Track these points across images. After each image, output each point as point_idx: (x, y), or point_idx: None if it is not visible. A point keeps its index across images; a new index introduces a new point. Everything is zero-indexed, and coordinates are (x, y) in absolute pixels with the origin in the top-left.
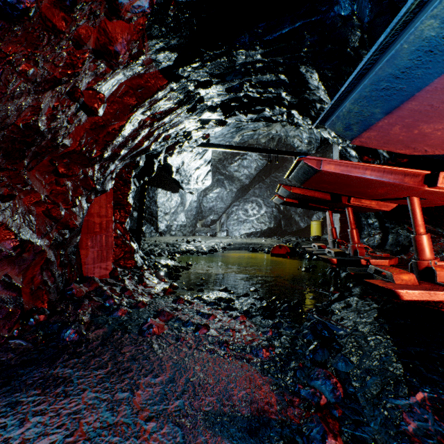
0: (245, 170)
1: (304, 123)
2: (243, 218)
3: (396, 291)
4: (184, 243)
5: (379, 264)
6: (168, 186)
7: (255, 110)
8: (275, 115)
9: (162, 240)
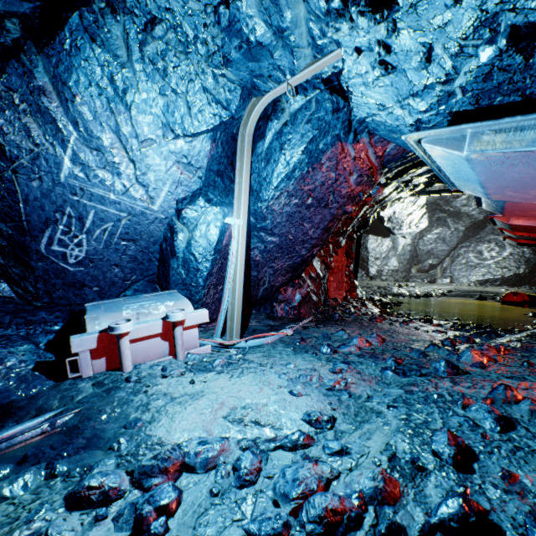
0: None
1: None
2: (474, 262)
3: None
4: (396, 287)
5: None
6: (379, 232)
7: None
8: None
9: (373, 283)
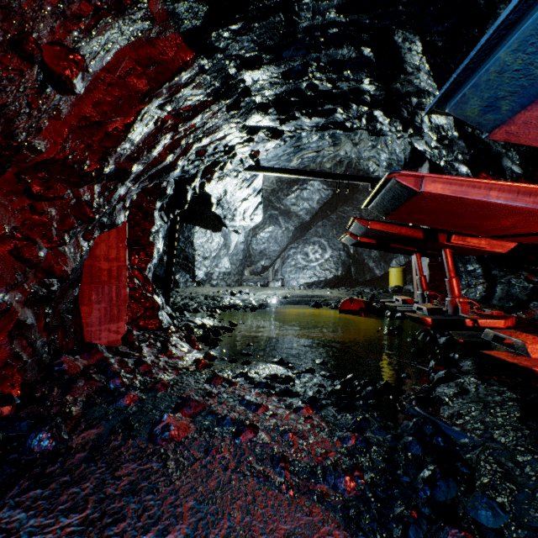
0: (305, 203)
1: (391, 129)
2: (302, 263)
3: (537, 370)
4: (228, 295)
5: (490, 326)
6: (208, 224)
7: (323, 111)
8: (350, 119)
9: (200, 291)
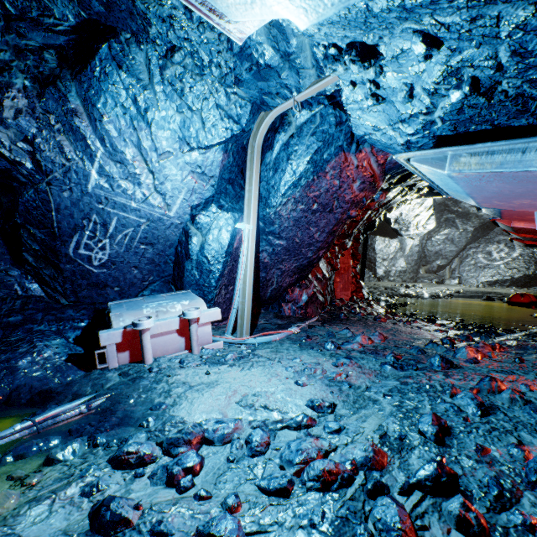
0: None
1: None
2: (483, 262)
3: None
4: (403, 287)
5: None
6: (386, 233)
7: None
8: None
9: (380, 284)
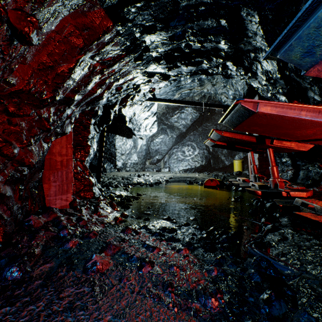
0: (183, 121)
1: (237, 74)
2: (181, 157)
3: None
4: (136, 177)
5: (297, 196)
6: (124, 133)
7: (195, 62)
8: (211, 67)
9: (119, 174)
